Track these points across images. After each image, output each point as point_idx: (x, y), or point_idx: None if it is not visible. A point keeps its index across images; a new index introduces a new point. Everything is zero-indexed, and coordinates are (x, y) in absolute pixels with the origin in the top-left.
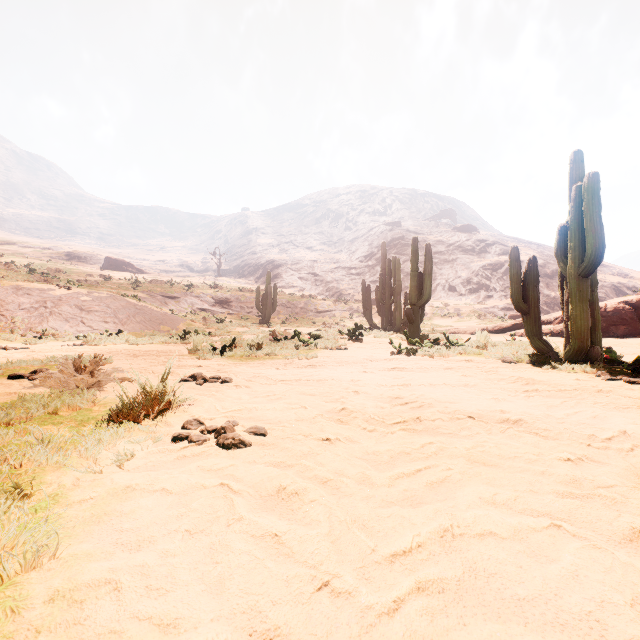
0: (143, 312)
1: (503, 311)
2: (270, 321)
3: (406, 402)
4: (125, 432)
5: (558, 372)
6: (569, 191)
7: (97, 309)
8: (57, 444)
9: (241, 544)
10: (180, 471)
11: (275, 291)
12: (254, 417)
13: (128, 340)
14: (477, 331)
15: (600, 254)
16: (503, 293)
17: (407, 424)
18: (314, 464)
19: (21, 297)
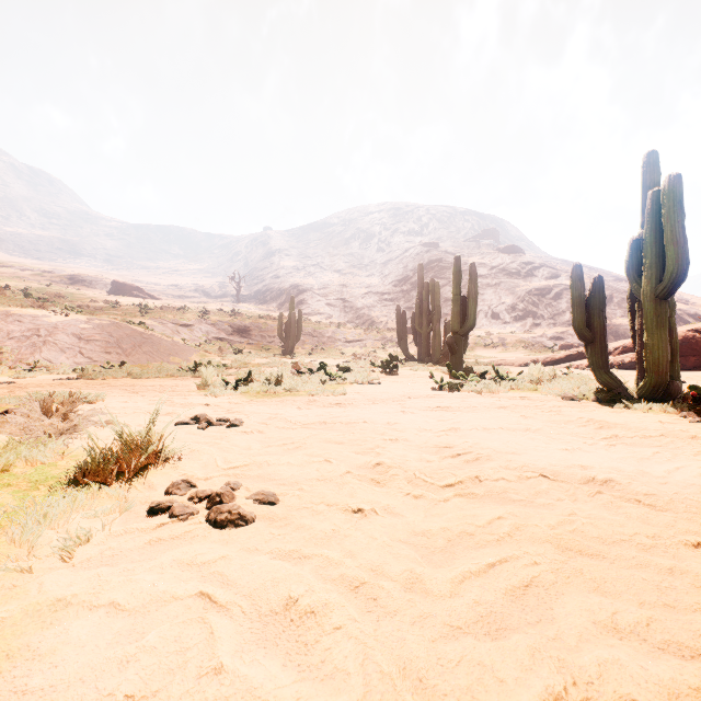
0: (150, 341)
1: (552, 341)
2: (294, 352)
3: (458, 453)
4: (88, 500)
5: (633, 412)
6: (642, 199)
7: (98, 338)
8: None
9: None
10: (146, 567)
11: (299, 318)
12: (264, 475)
13: (131, 373)
14: (526, 363)
15: (683, 271)
16: (552, 321)
17: (463, 486)
18: (340, 554)
19: (11, 324)
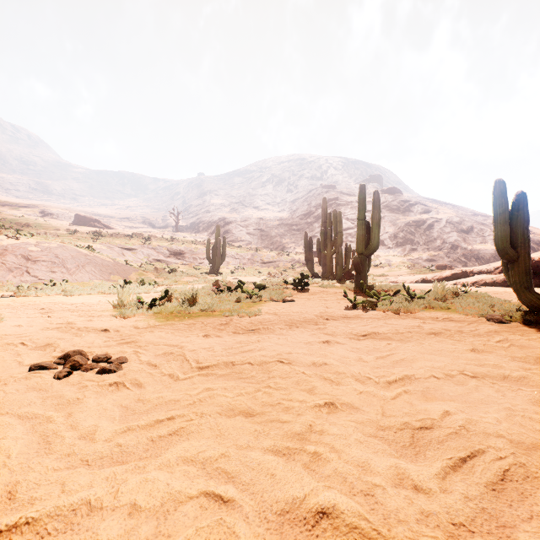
0: (93, 262)
1: (427, 262)
2: (220, 271)
3: (460, 456)
4: None
5: None
6: None
7: (44, 259)
8: None
9: None
10: None
11: (224, 243)
12: None
13: (65, 290)
14: (417, 280)
15: None
16: (426, 246)
17: None
18: None
19: None
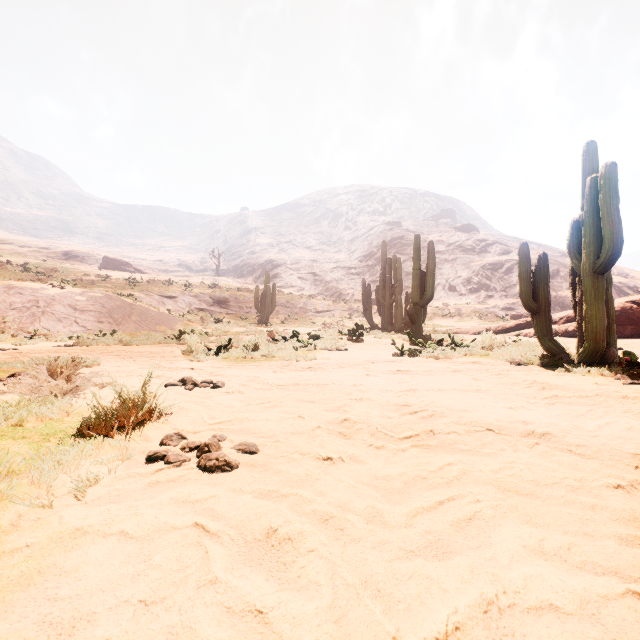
0: (139, 312)
1: (504, 311)
2: (269, 321)
3: (415, 411)
4: (93, 449)
5: (573, 375)
6: (582, 184)
7: (91, 309)
8: (5, 468)
9: (210, 630)
10: (148, 504)
11: (274, 291)
12: (245, 429)
13: (122, 340)
14: (480, 331)
15: (618, 249)
16: (504, 293)
17: (419, 438)
18: (313, 494)
19: (13, 296)
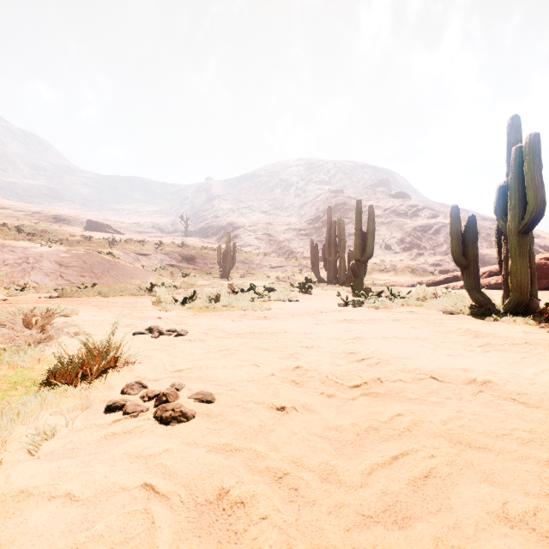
0: (116, 267)
1: (432, 267)
2: (230, 275)
3: (362, 358)
4: (56, 398)
5: (501, 324)
6: (507, 153)
7: (75, 265)
8: None
9: None
10: (100, 460)
11: (234, 249)
12: (203, 377)
13: (100, 292)
14: (413, 284)
15: (541, 211)
16: (432, 251)
17: (368, 386)
18: (266, 448)
19: (6, 254)
